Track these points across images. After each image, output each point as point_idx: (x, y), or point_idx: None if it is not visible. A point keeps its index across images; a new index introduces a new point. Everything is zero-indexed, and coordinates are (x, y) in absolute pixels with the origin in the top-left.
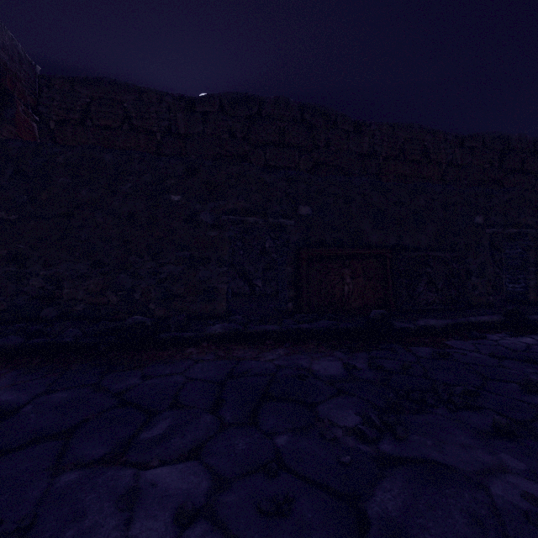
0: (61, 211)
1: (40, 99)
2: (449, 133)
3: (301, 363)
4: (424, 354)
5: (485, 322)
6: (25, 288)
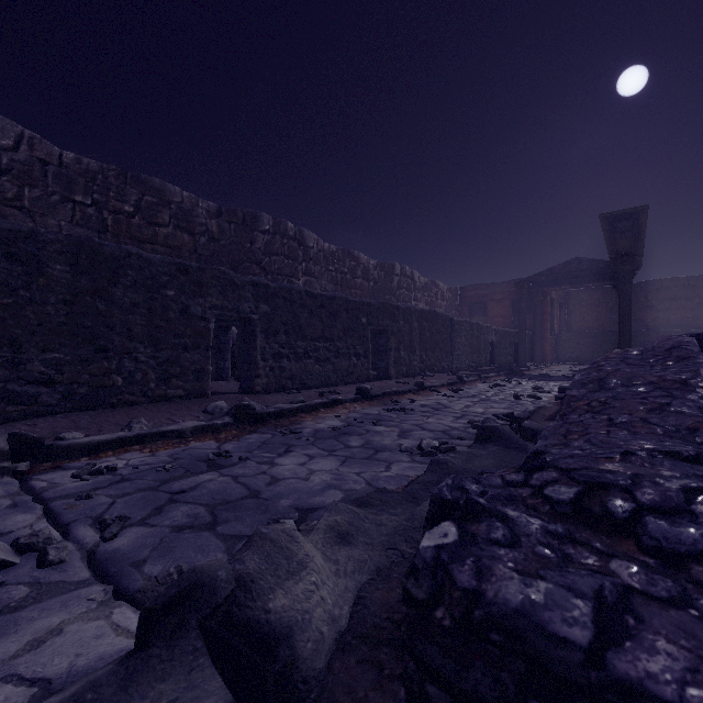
0: (600, 343)
1: (567, 299)
2: None
3: None
4: None
5: None
6: (593, 357)
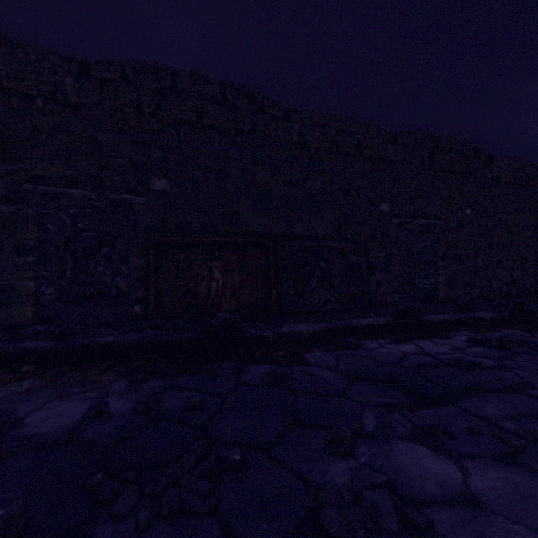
0: None
1: None
2: (382, 128)
3: (21, 409)
4: (254, 377)
5: (369, 325)
6: None
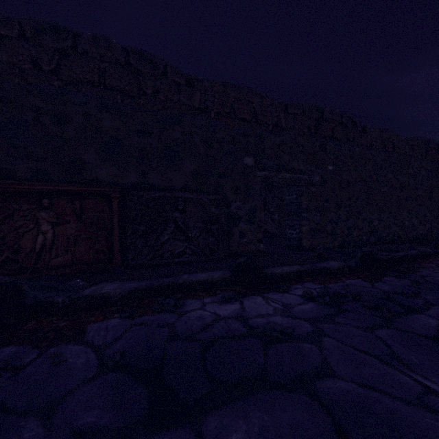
0: None
1: None
2: (275, 99)
3: None
4: None
5: (201, 281)
6: None
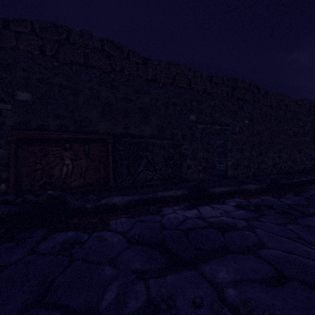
0: None
1: None
2: (203, 72)
3: None
4: (50, 245)
5: (170, 196)
6: None
